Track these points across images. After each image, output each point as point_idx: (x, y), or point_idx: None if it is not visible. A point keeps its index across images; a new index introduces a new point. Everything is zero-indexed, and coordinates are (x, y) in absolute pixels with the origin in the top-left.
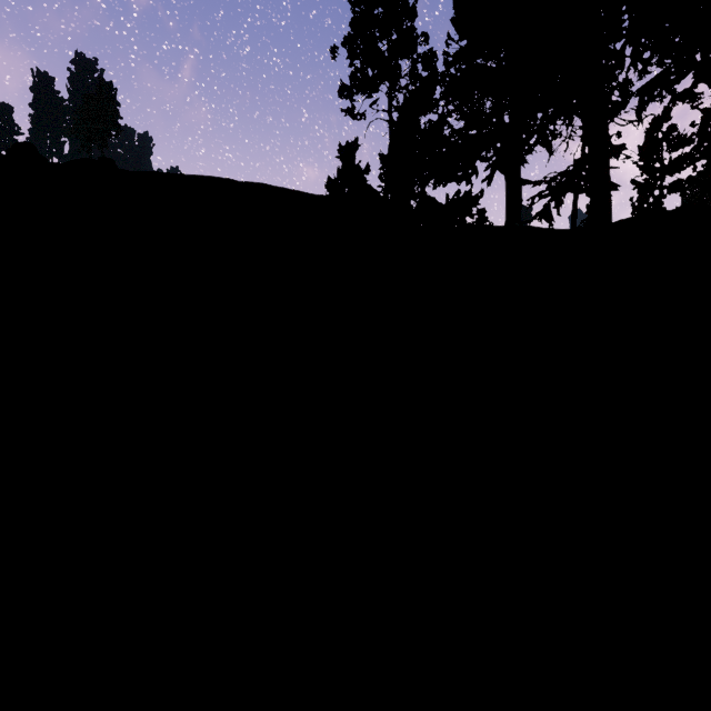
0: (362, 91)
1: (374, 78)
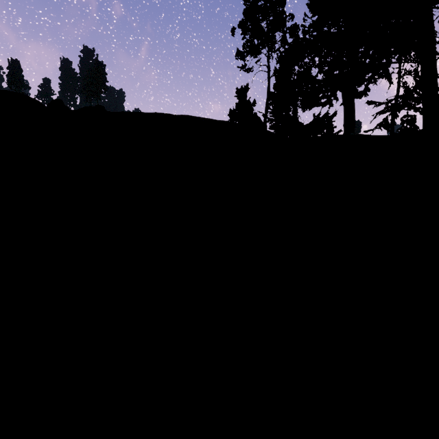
0: (251, 54)
1: (258, 45)
